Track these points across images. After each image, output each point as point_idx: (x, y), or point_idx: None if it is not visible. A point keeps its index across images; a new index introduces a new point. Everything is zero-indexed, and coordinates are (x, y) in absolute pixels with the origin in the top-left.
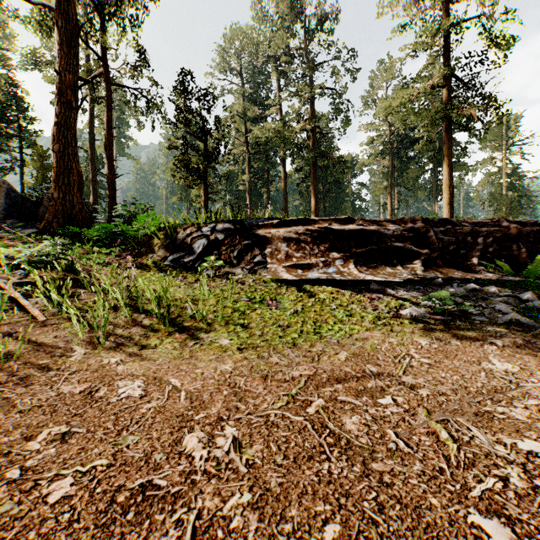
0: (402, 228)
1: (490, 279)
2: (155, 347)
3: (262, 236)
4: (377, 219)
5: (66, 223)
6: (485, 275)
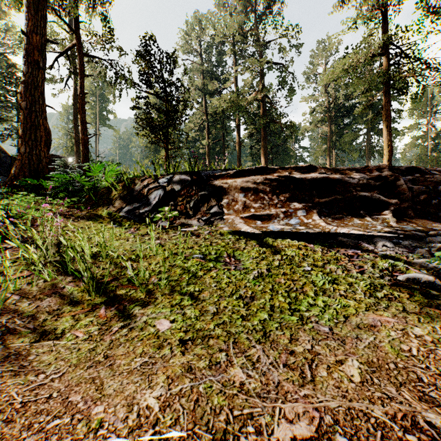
0: (367, 176)
1: None
2: (61, 334)
3: (219, 187)
4: (340, 168)
5: (32, 176)
6: None
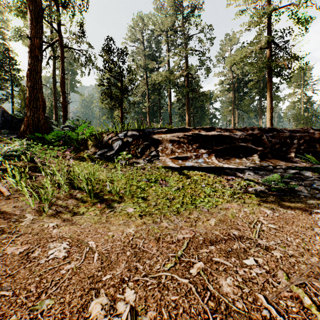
0: (245, 133)
1: (304, 166)
2: (83, 214)
3: (156, 139)
4: (229, 128)
5: (34, 131)
6: (300, 164)
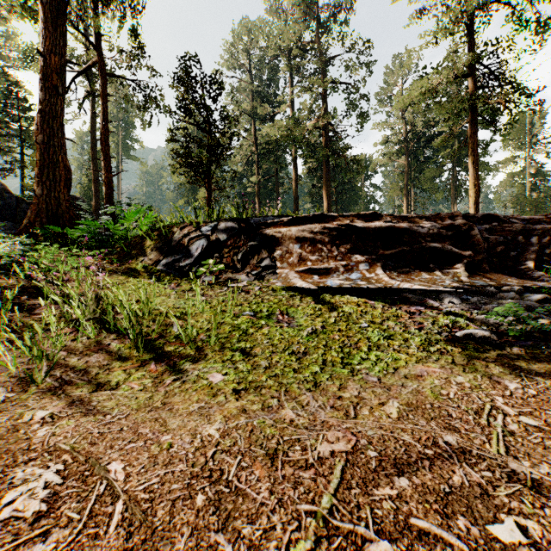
0: (438, 225)
1: None
2: (116, 386)
3: (271, 236)
4: (408, 215)
5: (50, 223)
6: (549, 282)
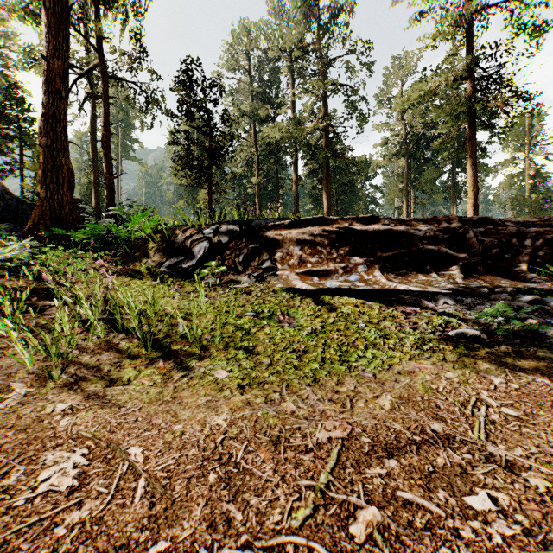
0: (435, 228)
1: (546, 289)
2: (128, 382)
3: (272, 239)
4: (405, 218)
5: (54, 225)
6: (540, 284)
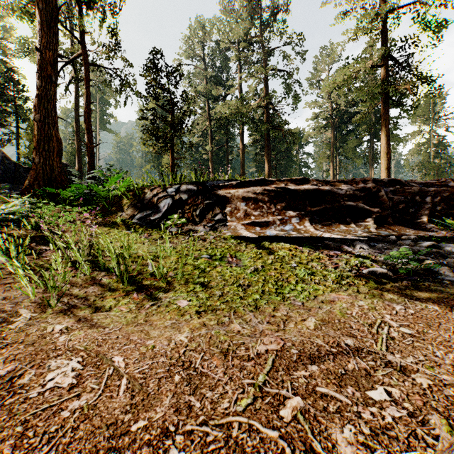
0: (354, 188)
1: (442, 236)
2: (110, 309)
3: (223, 196)
4: (330, 180)
5: (46, 185)
6: (437, 232)
